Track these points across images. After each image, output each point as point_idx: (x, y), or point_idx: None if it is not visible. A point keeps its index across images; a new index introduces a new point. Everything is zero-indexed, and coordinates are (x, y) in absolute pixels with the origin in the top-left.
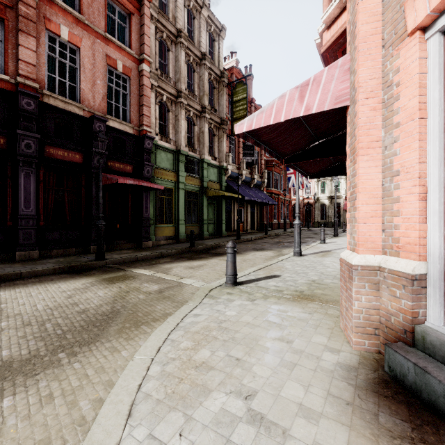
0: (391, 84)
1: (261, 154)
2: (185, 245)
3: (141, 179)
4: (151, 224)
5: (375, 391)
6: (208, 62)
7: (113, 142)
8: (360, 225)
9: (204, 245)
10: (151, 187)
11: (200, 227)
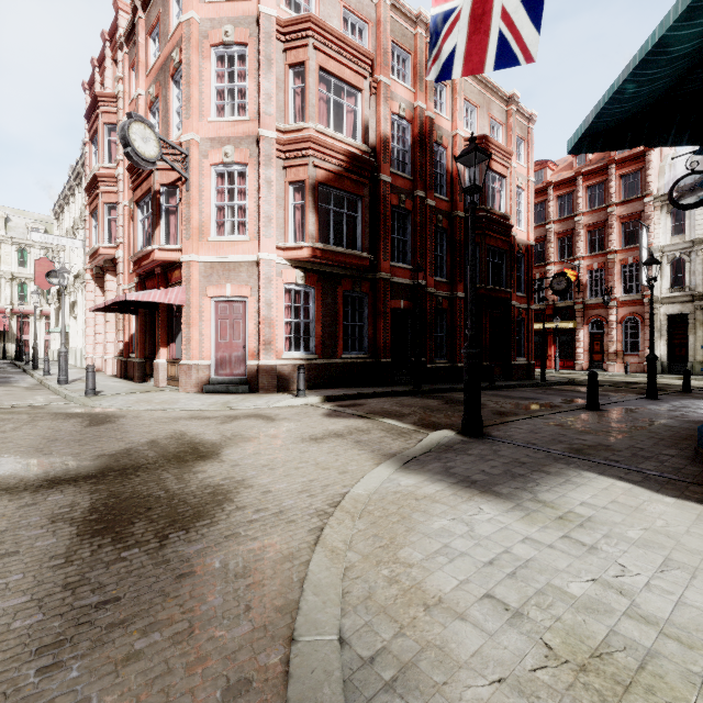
0: (202, 307)
1: None
2: None
3: None
4: None
5: (207, 394)
6: None
7: None
8: (194, 351)
9: None
10: None
11: None
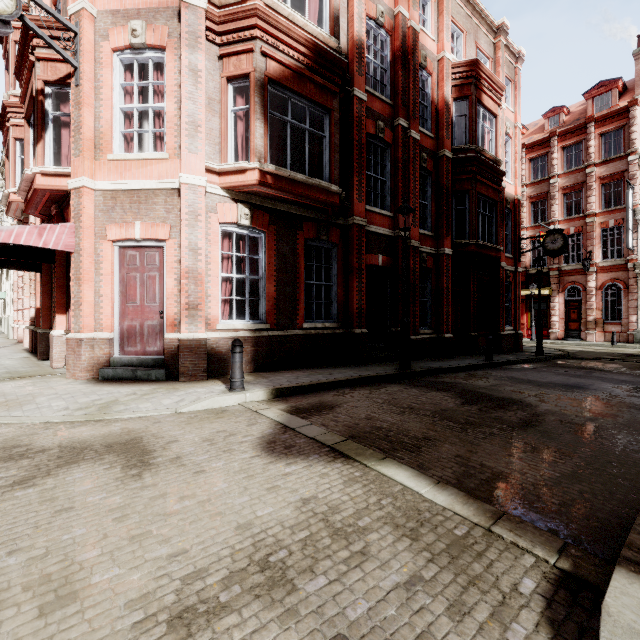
0: (99, 255)
1: None
2: None
3: None
4: None
5: (101, 382)
6: None
7: None
8: (85, 318)
9: None
10: None
11: None
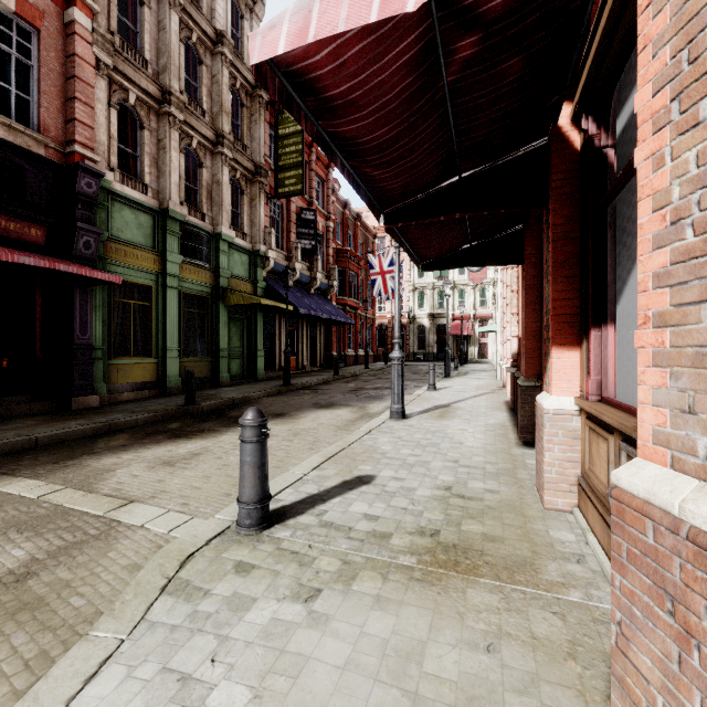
0: None
1: (328, 238)
2: (176, 400)
3: (69, 259)
4: (98, 358)
5: None
6: (229, 52)
7: None
8: None
9: (217, 401)
10: (93, 278)
11: (213, 364)
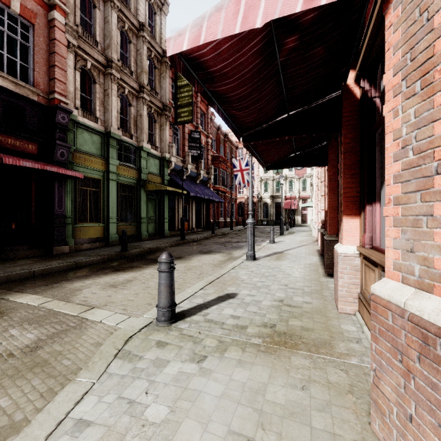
0: None
1: (208, 149)
2: (116, 248)
3: (51, 163)
4: (68, 223)
5: None
6: (147, 35)
7: (4, 109)
8: None
9: (140, 249)
10: (65, 174)
11: (138, 227)
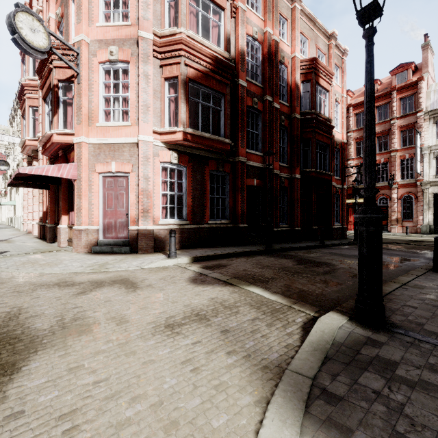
0: (91, 181)
1: None
2: None
3: None
4: None
5: (93, 254)
6: None
7: None
8: (83, 218)
9: None
10: None
11: None
